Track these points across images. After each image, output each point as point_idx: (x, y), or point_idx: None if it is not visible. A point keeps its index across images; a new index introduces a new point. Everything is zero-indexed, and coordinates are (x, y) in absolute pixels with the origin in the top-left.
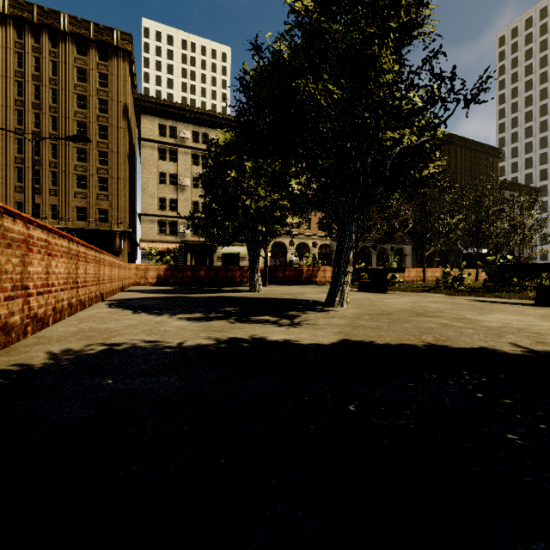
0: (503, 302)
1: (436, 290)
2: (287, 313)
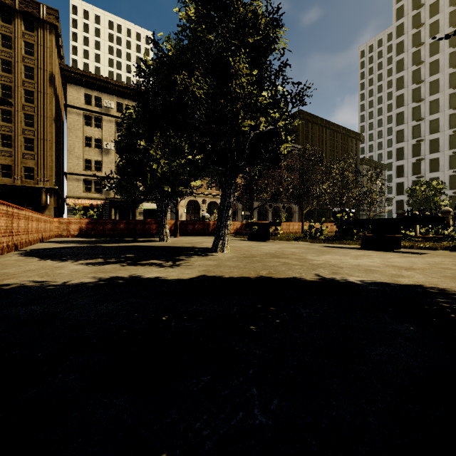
0: (342, 247)
1: (304, 239)
2: (176, 257)
